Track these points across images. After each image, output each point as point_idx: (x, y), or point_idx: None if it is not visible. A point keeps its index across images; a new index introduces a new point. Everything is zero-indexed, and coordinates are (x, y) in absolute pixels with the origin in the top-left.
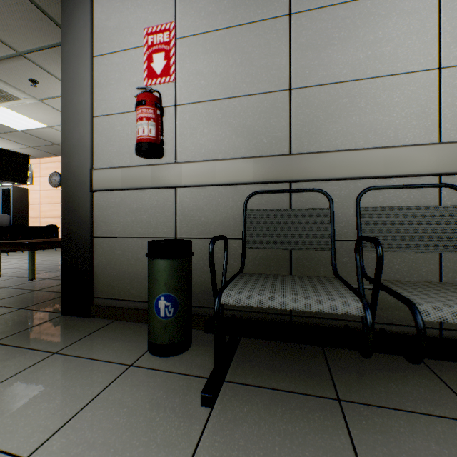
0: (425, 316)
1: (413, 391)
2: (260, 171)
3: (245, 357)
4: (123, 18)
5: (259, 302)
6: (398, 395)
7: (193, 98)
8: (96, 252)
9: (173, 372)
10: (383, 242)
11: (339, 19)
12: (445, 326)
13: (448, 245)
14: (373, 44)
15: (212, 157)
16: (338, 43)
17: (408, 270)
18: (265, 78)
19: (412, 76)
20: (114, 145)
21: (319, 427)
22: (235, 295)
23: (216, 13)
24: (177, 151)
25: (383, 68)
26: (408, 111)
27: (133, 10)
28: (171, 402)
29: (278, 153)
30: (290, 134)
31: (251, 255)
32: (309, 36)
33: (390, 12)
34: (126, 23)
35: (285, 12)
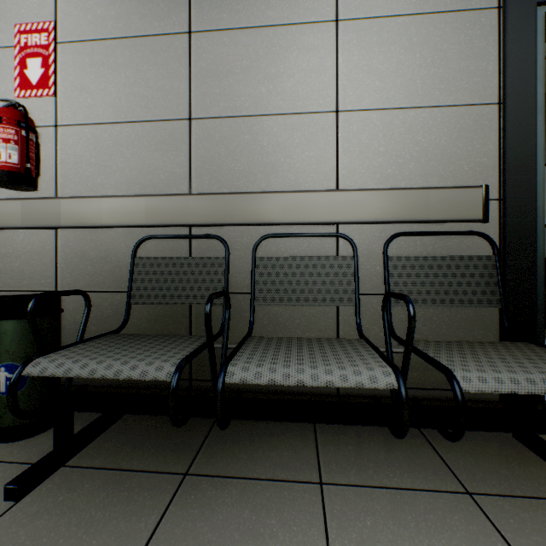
0: (229, 378)
1: (275, 456)
2: (153, 212)
3: (115, 434)
4: None
5: (67, 371)
6: (256, 461)
7: (78, 118)
8: None
9: (2, 461)
10: (275, 295)
11: (241, 46)
12: None
13: (335, 298)
14: (275, 78)
15: (101, 193)
16: (241, 72)
17: (309, 324)
18: (162, 104)
19: (312, 116)
20: None
21: (136, 508)
22: (44, 364)
23: (106, 18)
24: (58, 182)
25: (285, 105)
26: (309, 154)
27: None
28: None
29: (177, 192)
30: (190, 171)
31: (147, 311)
32: (210, 61)
33: (291, 45)
34: None
35: (185, 29)
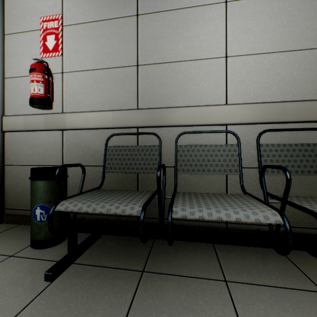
0: (174, 215)
1: (194, 263)
2: (117, 120)
3: (98, 246)
4: (26, 9)
5: (80, 208)
6: (183, 266)
7: (74, 68)
8: (6, 176)
9: (39, 259)
10: (189, 168)
11: (168, 21)
12: (229, 221)
13: (227, 170)
14: (188, 39)
15: (87, 109)
16: (167, 36)
17: (208, 185)
18: (121, 57)
19: (210, 61)
20: (20, 99)
21: (118, 289)
22: (66, 205)
23: (89, 10)
24: (64, 104)
25: (194, 54)
26: (208, 83)
27: (33, 3)
28: (24, 279)
29: (130, 108)
30: (137, 95)
31: (113, 177)
32: (149, 31)
33: (198, 19)
34: (28, 12)
35: (135, 13)
